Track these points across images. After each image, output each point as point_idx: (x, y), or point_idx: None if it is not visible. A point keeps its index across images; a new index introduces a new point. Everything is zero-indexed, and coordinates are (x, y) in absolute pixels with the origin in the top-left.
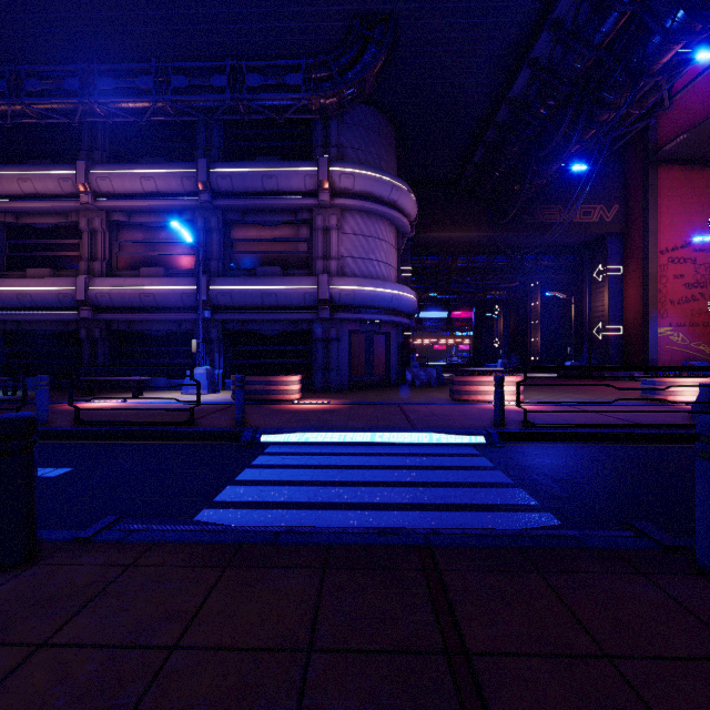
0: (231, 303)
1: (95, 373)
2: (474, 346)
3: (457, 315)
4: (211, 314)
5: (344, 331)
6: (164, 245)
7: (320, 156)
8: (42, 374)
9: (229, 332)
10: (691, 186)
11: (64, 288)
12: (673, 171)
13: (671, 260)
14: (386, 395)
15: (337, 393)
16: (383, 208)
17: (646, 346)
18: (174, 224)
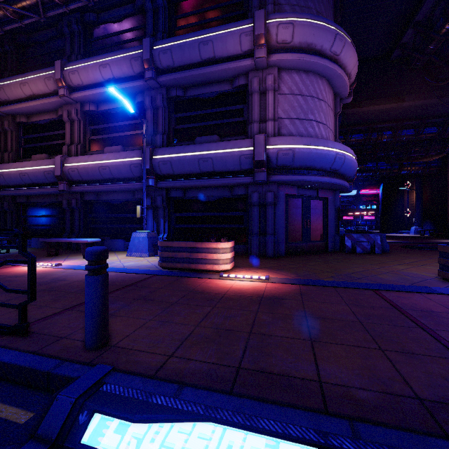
0: (171, 171)
1: (72, 235)
2: (381, 216)
3: (365, 192)
4: (154, 182)
5: (281, 195)
6: (123, 127)
7: (255, 10)
8: (43, 236)
9: (173, 199)
10: None
11: (48, 167)
12: None
13: None
14: (335, 266)
15: (275, 260)
16: (324, 61)
17: None
18: (112, 90)
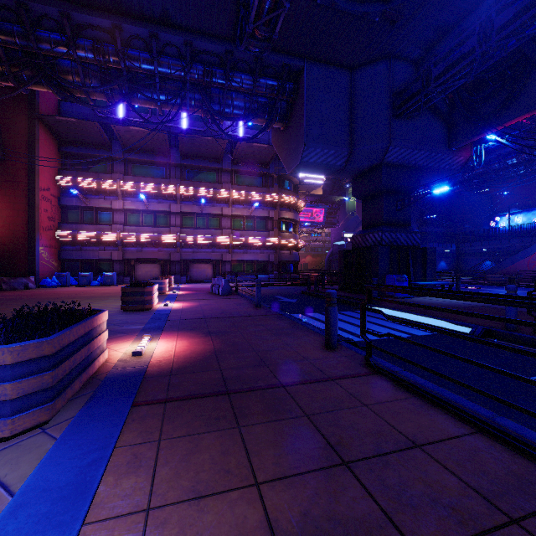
0: None
1: None
2: None
3: None
4: None
5: None
6: None
7: None
8: None
9: None
10: (51, 149)
11: None
12: (44, 132)
13: (43, 197)
14: None
15: None
16: None
17: (33, 261)
18: None
